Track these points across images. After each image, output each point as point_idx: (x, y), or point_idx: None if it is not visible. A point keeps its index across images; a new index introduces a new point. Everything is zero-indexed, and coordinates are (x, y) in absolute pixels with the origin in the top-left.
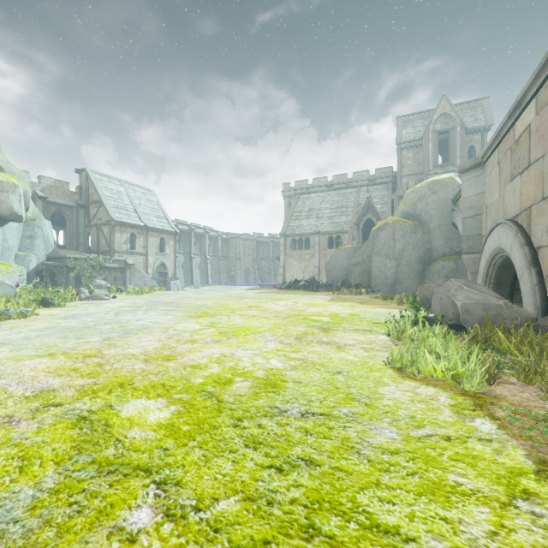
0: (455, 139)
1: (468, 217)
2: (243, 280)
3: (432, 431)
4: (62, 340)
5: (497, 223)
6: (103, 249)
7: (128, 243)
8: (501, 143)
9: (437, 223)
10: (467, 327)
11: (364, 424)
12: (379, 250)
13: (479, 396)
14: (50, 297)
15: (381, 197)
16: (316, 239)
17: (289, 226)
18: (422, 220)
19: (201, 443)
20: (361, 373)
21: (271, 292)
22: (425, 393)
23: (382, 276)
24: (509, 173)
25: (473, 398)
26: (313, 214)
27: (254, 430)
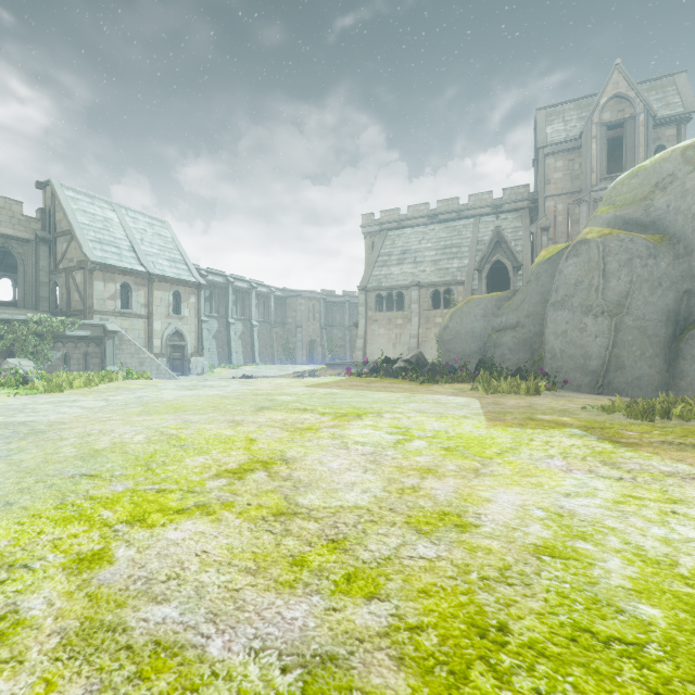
0: (635, 135)
1: None
2: (306, 356)
3: None
4: None
5: None
6: (75, 308)
7: (116, 299)
8: None
9: None
10: None
11: None
12: (565, 298)
13: None
14: None
15: (513, 230)
16: (413, 294)
17: (373, 276)
18: (668, 230)
19: None
20: None
21: (341, 384)
22: None
23: (573, 353)
24: None
25: None
26: (409, 258)
27: None
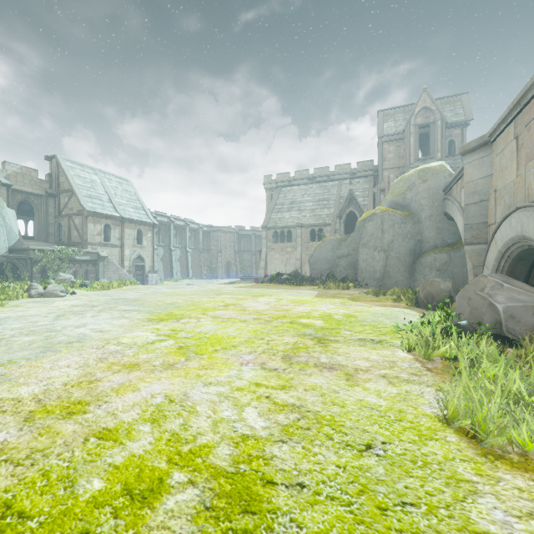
0: (435, 133)
1: (472, 203)
2: (225, 273)
3: None
4: None
5: (518, 207)
6: (74, 241)
7: (101, 235)
8: (520, 114)
9: (429, 213)
10: (523, 341)
11: None
12: (367, 242)
13: None
14: None
15: (363, 190)
16: (298, 231)
17: (271, 218)
18: (412, 210)
19: None
20: (409, 448)
21: (252, 286)
22: None
23: (370, 270)
24: None
25: None
26: (295, 207)
27: None
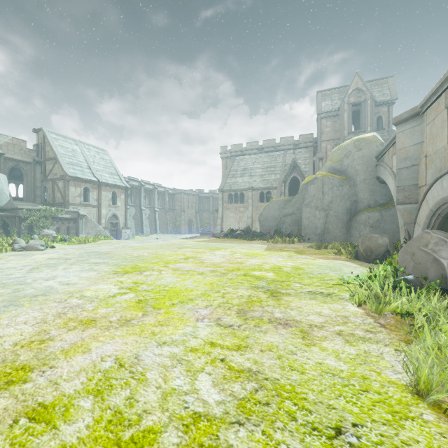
0: (366, 110)
1: (404, 167)
2: (187, 229)
3: None
4: None
5: None
6: (58, 201)
7: (81, 196)
8: None
9: (363, 177)
10: None
11: None
12: (309, 202)
13: None
14: None
15: (304, 159)
16: (249, 194)
17: (226, 183)
18: (348, 175)
19: None
20: (385, 434)
21: (210, 241)
22: None
23: (312, 226)
24: None
25: None
26: (247, 173)
27: None
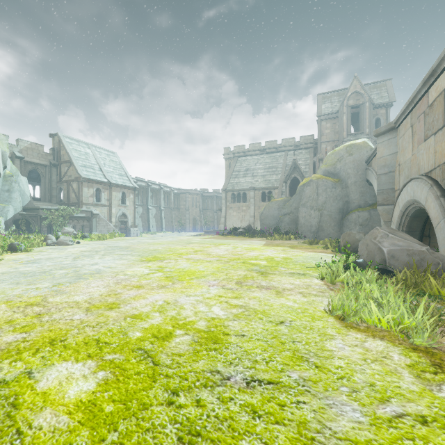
0: (364, 113)
1: (383, 173)
2: (191, 227)
3: (401, 407)
4: (13, 286)
5: (411, 178)
6: (72, 201)
7: (94, 196)
8: (414, 109)
9: (354, 180)
10: (396, 272)
11: (319, 397)
12: (305, 202)
13: (432, 351)
14: (17, 243)
15: (304, 159)
16: (251, 193)
17: (230, 183)
18: (341, 177)
19: (123, 435)
20: (304, 323)
21: (215, 238)
22: (375, 348)
23: (307, 225)
24: (423, 134)
25: (428, 355)
26: (249, 173)
27: (191, 410)
